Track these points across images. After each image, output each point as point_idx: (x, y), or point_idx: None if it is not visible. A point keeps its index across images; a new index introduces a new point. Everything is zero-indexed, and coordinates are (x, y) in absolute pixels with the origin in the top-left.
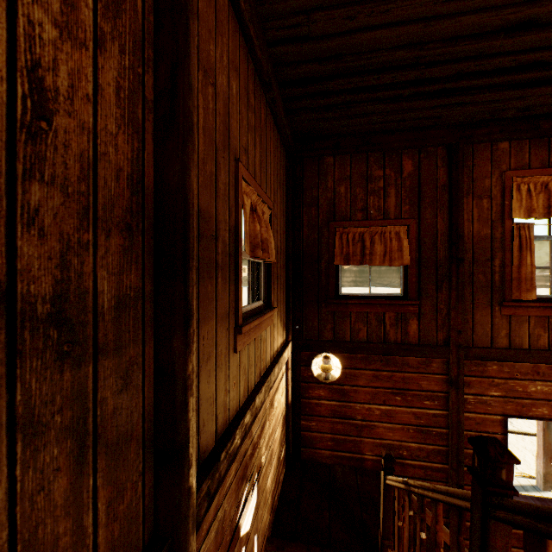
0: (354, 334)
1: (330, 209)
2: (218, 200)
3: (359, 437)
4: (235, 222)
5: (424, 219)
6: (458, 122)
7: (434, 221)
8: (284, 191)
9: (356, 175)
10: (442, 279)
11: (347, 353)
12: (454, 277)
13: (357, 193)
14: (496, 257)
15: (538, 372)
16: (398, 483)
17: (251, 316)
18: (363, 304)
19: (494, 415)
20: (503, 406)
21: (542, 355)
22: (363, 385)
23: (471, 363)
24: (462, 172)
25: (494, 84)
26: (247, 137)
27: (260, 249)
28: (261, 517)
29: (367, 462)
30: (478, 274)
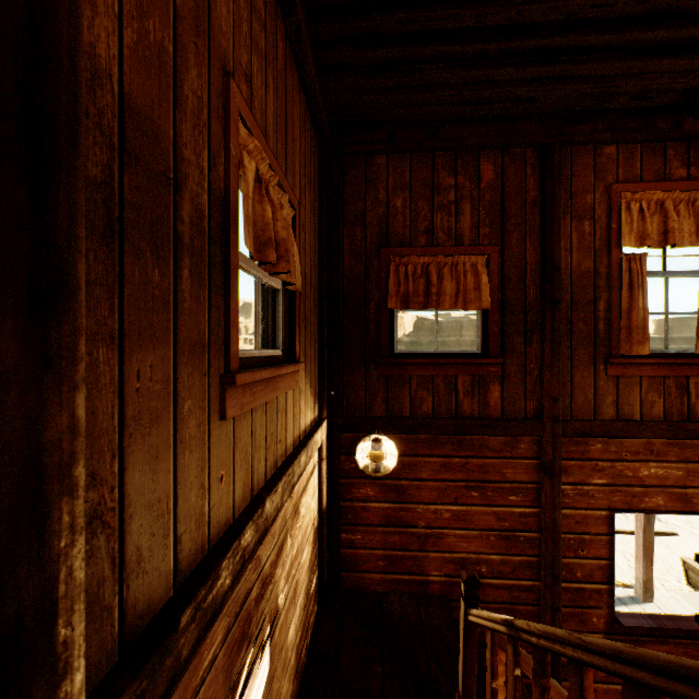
0: (416, 406)
1: (382, 230)
2: (182, 117)
3: (422, 552)
4: (223, 186)
5: (509, 246)
6: (555, 111)
7: (522, 249)
8: (316, 198)
9: (418, 183)
10: (532, 329)
11: (405, 433)
12: (548, 325)
13: (419, 208)
14: (600, 299)
15: (652, 450)
16: (494, 623)
17: (259, 367)
18: (428, 364)
19: (598, 510)
20: (609, 498)
21: (657, 428)
22: (428, 479)
23: (569, 442)
24: (559, 182)
25: (611, 45)
26: (249, 57)
27: (274, 250)
28: (278, 692)
29: (433, 586)
30: (578, 322)
